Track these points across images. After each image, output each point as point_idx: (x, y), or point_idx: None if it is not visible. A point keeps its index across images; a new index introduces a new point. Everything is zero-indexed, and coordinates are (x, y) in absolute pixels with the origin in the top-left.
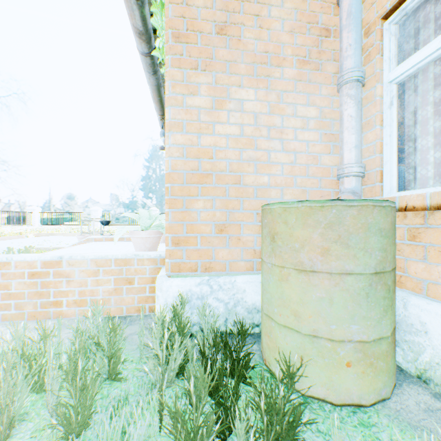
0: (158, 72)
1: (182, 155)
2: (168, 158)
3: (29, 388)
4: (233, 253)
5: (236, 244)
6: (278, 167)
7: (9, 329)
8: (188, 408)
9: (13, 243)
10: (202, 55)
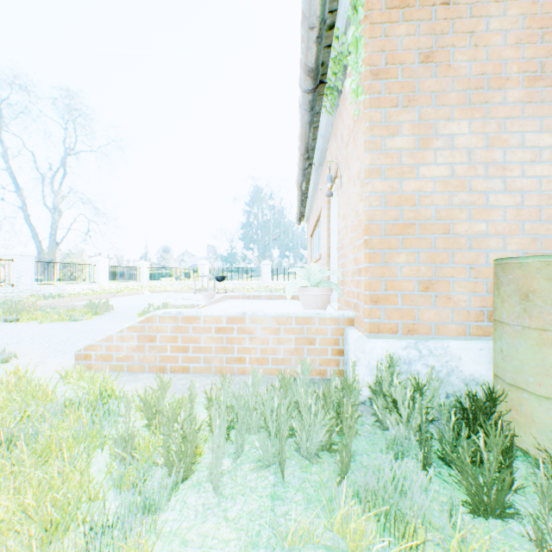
0: (315, 108)
1: (381, 204)
2: (364, 208)
3: (289, 429)
4: (440, 314)
5: (445, 304)
6: (498, 212)
7: (251, 376)
8: (442, 471)
9: (137, 300)
10: (404, 90)
